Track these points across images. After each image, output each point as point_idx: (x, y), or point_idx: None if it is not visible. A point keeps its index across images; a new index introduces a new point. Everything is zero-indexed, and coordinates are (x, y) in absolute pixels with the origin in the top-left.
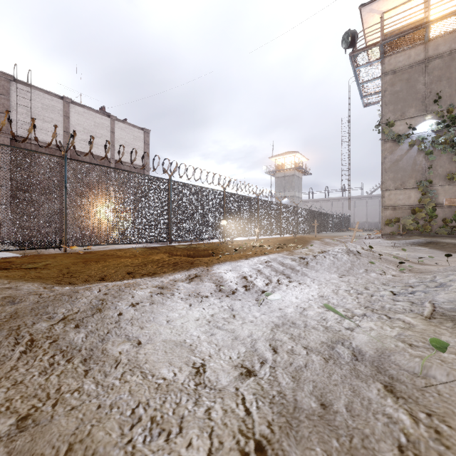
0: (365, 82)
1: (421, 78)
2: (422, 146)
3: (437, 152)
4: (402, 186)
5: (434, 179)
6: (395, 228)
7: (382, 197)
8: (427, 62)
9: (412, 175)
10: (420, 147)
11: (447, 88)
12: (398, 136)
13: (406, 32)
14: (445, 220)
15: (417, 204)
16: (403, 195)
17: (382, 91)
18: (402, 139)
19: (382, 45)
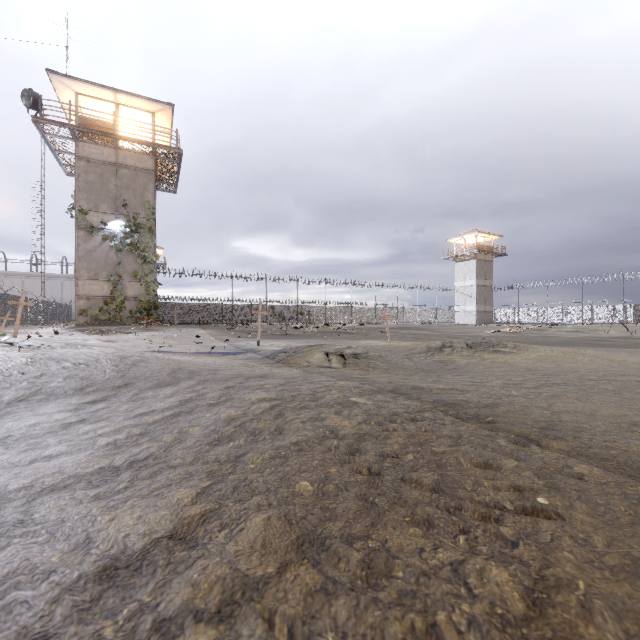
0: (62, 152)
1: (113, 179)
2: (113, 243)
3: (126, 251)
4: (96, 277)
5: (124, 274)
6: (89, 318)
7: (76, 286)
8: (118, 167)
9: (105, 268)
10: (111, 243)
11: (134, 198)
12: (92, 227)
13: (95, 132)
14: (132, 311)
15: (110, 296)
16: (97, 286)
17: (76, 174)
18: (96, 231)
19: (72, 129)
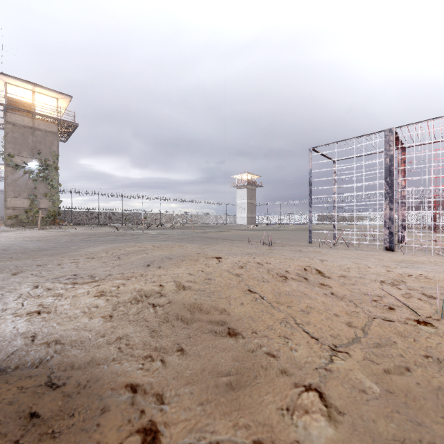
0: None
1: (31, 137)
2: (31, 175)
3: (39, 180)
4: (19, 196)
5: (38, 195)
6: (15, 221)
7: (5, 201)
8: (34, 130)
9: (26, 190)
10: (30, 176)
11: (45, 149)
12: (17, 166)
13: (22, 110)
14: (44, 217)
15: (29, 208)
16: (20, 201)
17: (5, 132)
18: (19, 168)
19: (6, 107)
